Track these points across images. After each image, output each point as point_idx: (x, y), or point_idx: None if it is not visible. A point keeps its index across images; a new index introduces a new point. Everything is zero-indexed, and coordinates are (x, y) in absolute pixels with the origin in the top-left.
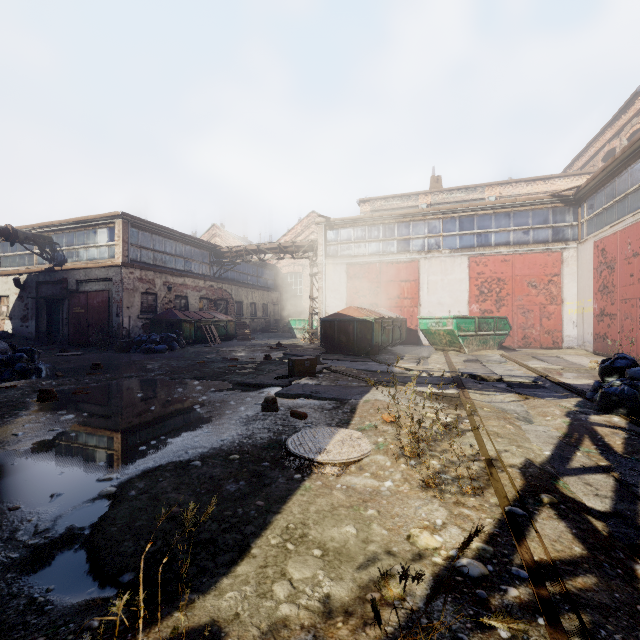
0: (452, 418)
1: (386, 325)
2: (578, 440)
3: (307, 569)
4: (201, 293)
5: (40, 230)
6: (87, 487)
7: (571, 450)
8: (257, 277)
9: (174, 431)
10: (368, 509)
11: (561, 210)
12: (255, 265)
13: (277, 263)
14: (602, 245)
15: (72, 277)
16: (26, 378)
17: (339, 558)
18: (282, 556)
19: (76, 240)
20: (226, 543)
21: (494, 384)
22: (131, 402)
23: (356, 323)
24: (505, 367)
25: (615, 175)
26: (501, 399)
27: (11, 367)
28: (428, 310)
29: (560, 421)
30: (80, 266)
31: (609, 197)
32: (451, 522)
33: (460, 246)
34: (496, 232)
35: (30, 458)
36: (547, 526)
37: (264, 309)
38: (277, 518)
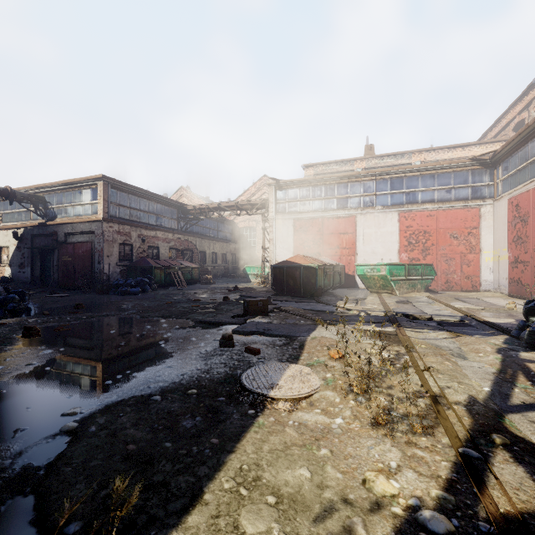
0: (393, 354)
1: (328, 271)
2: (513, 376)
3: (261, 522)
4: (170, 244)
5: (35, 191)
6: (51, 422)
7: (508, 386)
8: (218, 231)
9: (139, 365)
10: (321, 448)
11: (479, 172)
12: (216, 221)
13: (234, 219)
14: (516, 201)
15: (61, 230)
16: (17, 316)
17: (294, 507)
18: (235, 503)
19: (65, 199)
20: (179, 487)
21: (426, 322)
22: (104, 338)
23: (302, 269)
24: (433, 307)
25: (528, 140)
26: (434, 336)
27: (4, 307)
28: (363, 258)
29: (492, 357)
30: (68, 221)
31: (522, 160)
32: (406, 465)
33: (391, 203)
34: (422, 191)
35: (4, 391)
36: (505, 471)
37: (223, 258)
38: (231, 458)
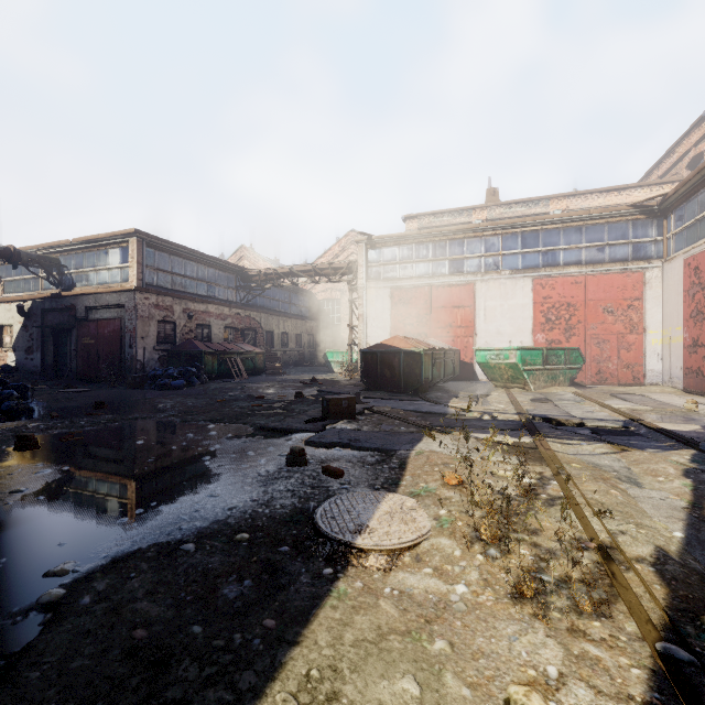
0: (534, 479)
1: (437, 358)
2: None
3: None
4: (226, 322)
5: (46, 251)
6: (28, 586)
7: None
8: (290, 304)
9: (170, 494)
10: (434, 638)
11: (643, 223)
12: (287, 290)
13: (312, 288)
14: (695, 263)
15: (81, 303)
16: (14, 419)
17: None
18: None
19: (86, 262)
20: None
21: (575, 430)
22: (127, 452)
23: (402, 355)
24: (583, 408)
25: None
26: (589, 450)
27: None
28: (485, 340)
29: (679, 484)
30: (89, 291)
31: (704, 206)
32: (572, 672)
33: (523, 266)
34: (565, 249)
35: None
36: None
37: (297, 340)
38: (293, 655)
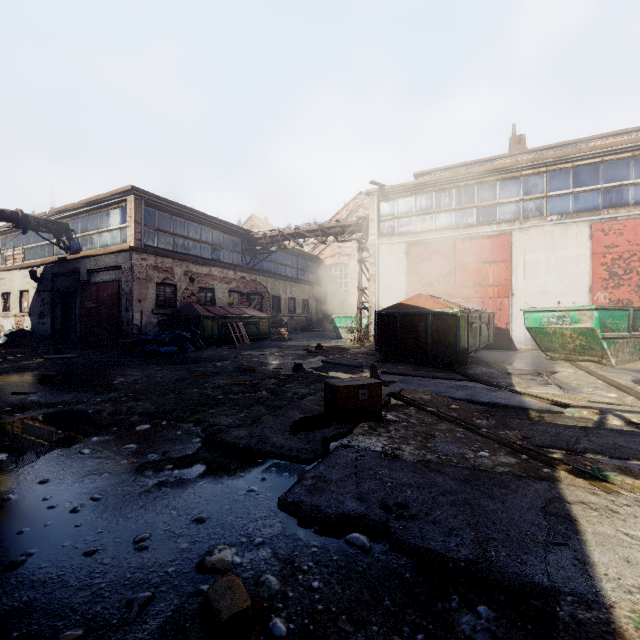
0: None
1: (473, 321)
2: None
3: None
4: (230, 285)
5: (57, 216)
6: None
7: None
8: (297, 269)
9: None
10: None
11: None
12: (295, 255)
13: (320, 254)
14: None
15: (83, 266)
16: None
17: None
18: None
19: (90, 225)
20: None
21: None
22: None
23: (430, 318)
24: None
25: None
26: None
27: None
28: (525, 301)
29: None
30: (90, 253)
31: None
32: None
33: (575, 209)
34: (637, 184)
35: None
36: None
37: (305, 305)
38: None
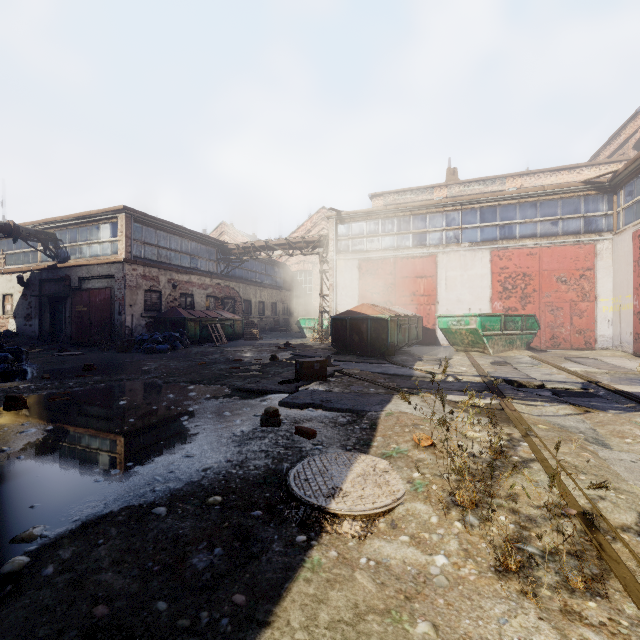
0: (504, 440)
1: (402, 324)
2: None
3: None
4: (207, 291)
5: (44, 226)
6: None
7: None
8: (266, 275)
9: (147, 454)
10: (416, 619)
11: (594, 198)
12: (264, 263)
13: (286, 261)
14: None
15: (74, 274)
16: (9, 380)
17: None
18: None
19: (79, 236)
20: None
21: (536, 391)
22: (109, 411)
23: (370, 321)
24: (541, 370)
25: None
26: (553, 412)
27: None
28: (446, 308)
29: None
30: (82, 263)
31: None
32: None
33: (481, 239)
34: (521, 223)
35: None
36: None
37: (273, 308)
38: (263, 639)
